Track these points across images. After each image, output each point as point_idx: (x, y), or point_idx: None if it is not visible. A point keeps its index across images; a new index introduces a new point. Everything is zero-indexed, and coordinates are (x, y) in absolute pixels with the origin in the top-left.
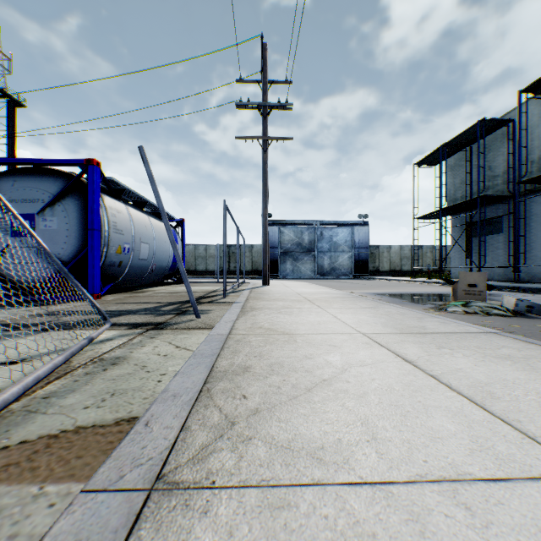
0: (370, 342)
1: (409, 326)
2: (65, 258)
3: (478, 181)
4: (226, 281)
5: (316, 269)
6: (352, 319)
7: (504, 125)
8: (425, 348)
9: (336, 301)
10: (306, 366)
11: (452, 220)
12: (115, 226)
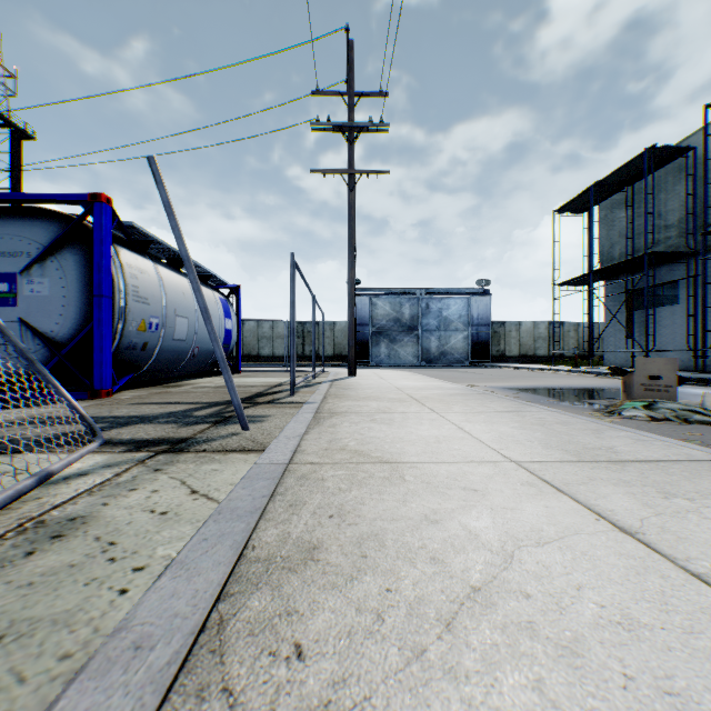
0: (535, 482)
1: (587, 447)
2: (61, 337)
3: (646, 232)
4: (299, 371)
5: (420, 353)
6: (488, 432)
7: (680, 155)
8: (641, 497)
9: (455, 400)
10: (430, 544)
11: (606, 287)
12: (136, 292)
